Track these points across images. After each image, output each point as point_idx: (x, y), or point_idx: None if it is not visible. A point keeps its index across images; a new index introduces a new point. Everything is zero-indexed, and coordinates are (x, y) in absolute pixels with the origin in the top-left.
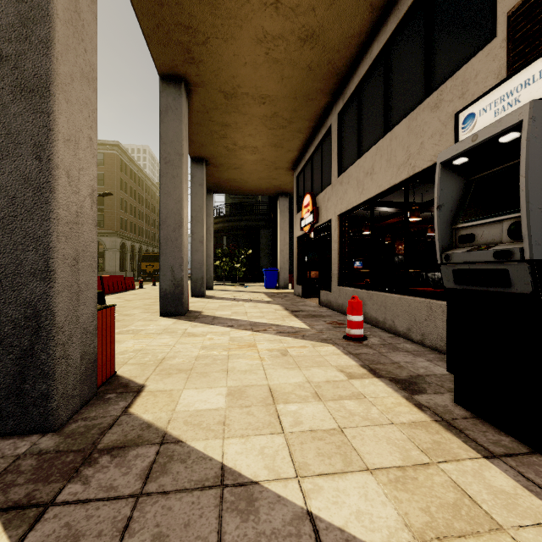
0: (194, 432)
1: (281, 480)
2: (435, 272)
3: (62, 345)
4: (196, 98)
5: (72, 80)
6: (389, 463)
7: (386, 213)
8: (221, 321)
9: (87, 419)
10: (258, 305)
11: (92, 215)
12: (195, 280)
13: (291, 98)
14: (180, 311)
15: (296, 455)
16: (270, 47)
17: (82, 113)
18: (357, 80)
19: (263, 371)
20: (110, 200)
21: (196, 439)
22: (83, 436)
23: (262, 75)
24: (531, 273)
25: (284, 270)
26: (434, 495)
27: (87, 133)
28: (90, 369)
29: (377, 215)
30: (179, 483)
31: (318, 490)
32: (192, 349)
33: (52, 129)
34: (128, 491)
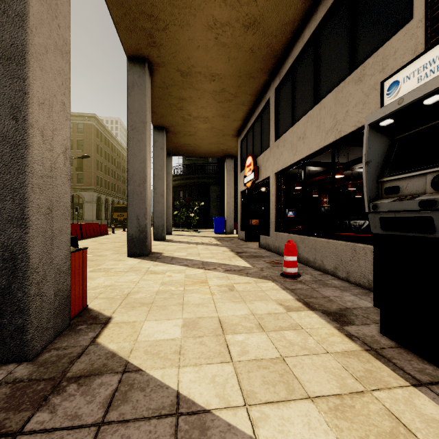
0: (153, 361)
1: (231, 408)
2: (356, 220)
3: (36, 283)
4: (157, 76)
5: (46, 50)
6: (328, 391)
7: (314, 172)
8: (178, 261)
9: (59, 349)
10: (209, 247)
11: (65, 170)
12: (157, 227)
13: (236, 76)
14: (144, 252)
15: (244, 383)
16: (219, 32)
17: (56, 81)
18: (291, 61)
19: (214, 304)
20: (88, 161)
21: (155, 367)
22: (54, 365)
23: (213, 57)
24: None
25: (230, 219)
26: (372, 424)
27: (61, 98)
28: (63, 304)
29: (306, 173)
30: (138, 411)
31: (265, 419)
32: (153, 285)
33: (27, 92)
34: (91, 420)
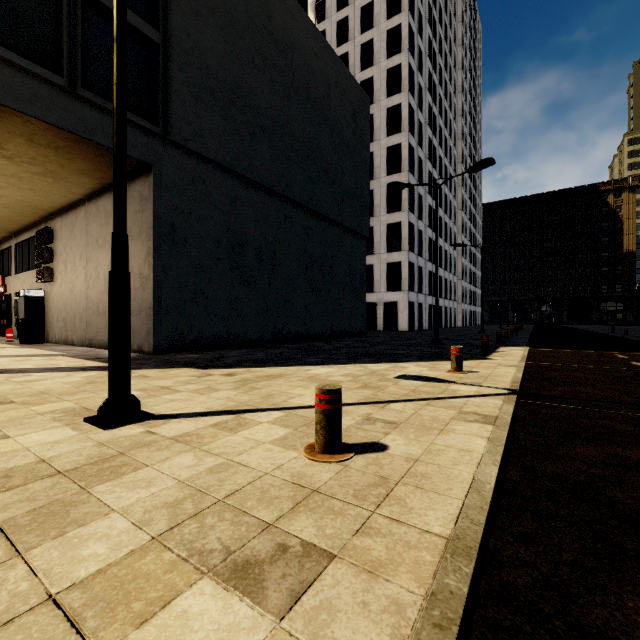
0: None
1: None
2: None
3: None
4: None
5: None
6: None
7: None
8: None
9: None
10: None
11: None
12: None
13: None
14: None
15: None
16: None
17: None
18: (21, 240)
19: None
20: None
21: None
22: None
23: None
24: (20, 320)
25: None
26: None
27: None
28: None
29: None
30: None
31: None
32: None
33: None
34: None
